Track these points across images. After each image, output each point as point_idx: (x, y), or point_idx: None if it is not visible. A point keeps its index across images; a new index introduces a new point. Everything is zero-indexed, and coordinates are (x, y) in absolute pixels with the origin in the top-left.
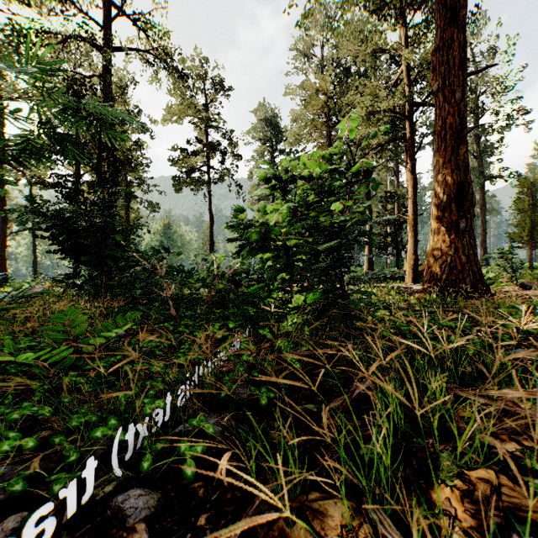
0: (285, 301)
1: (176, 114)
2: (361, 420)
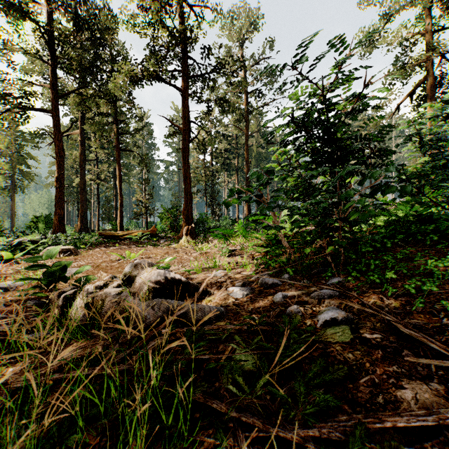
0: None
1: None
2: None
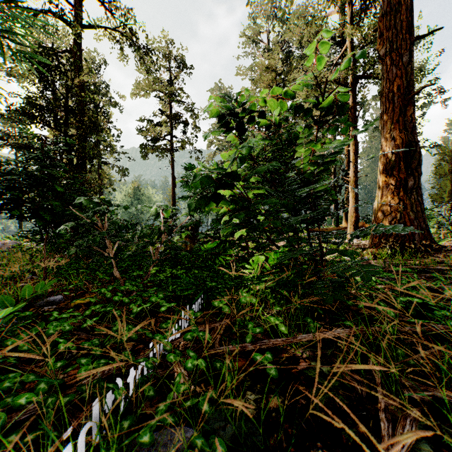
0: (241, 257)
1: (142, 90)
2: None
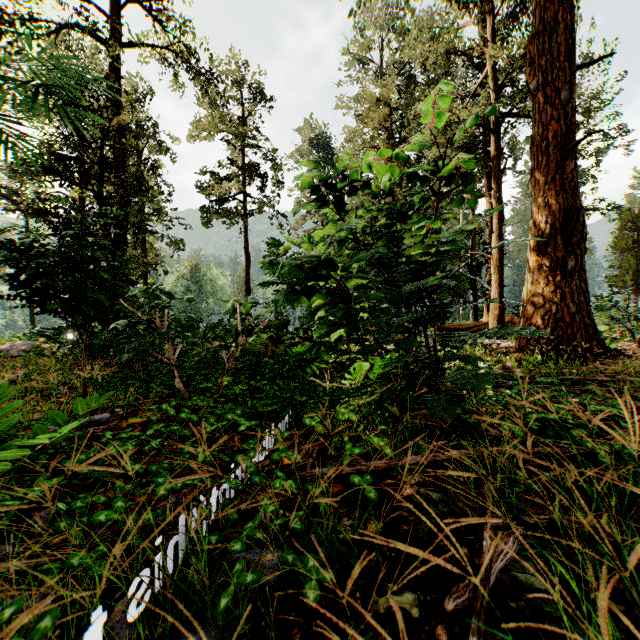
0: (340, 364)
1: (204, 130)
2: None
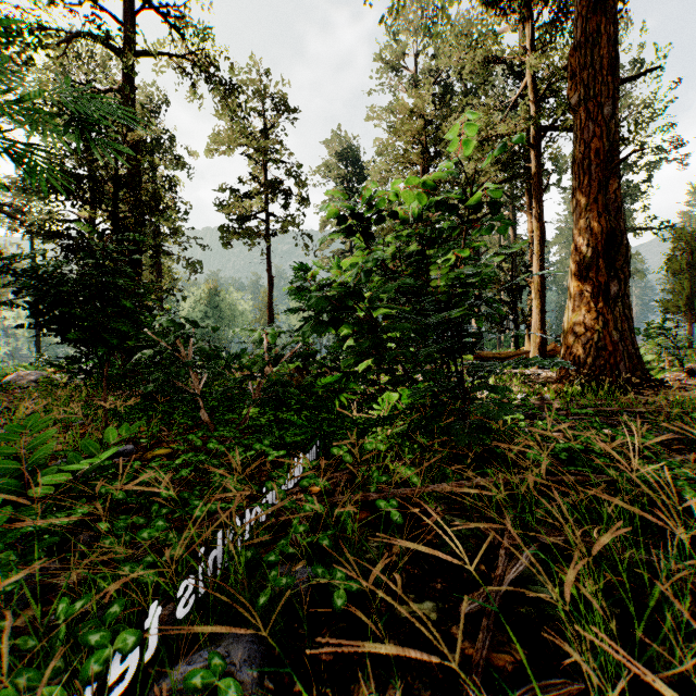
0: (369, 395)
1: (224, 144)
2: (525, 646)
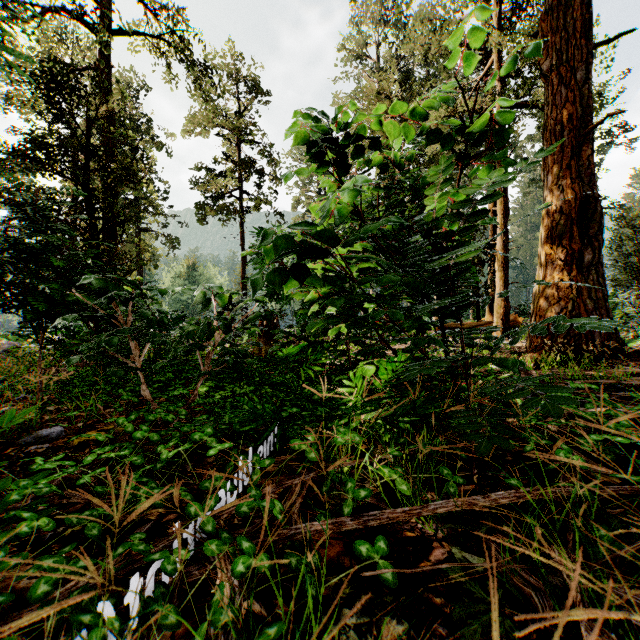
0: (338, 366)
1: (199, 125)
2: None
